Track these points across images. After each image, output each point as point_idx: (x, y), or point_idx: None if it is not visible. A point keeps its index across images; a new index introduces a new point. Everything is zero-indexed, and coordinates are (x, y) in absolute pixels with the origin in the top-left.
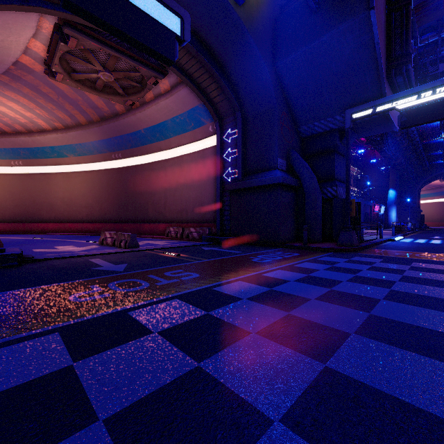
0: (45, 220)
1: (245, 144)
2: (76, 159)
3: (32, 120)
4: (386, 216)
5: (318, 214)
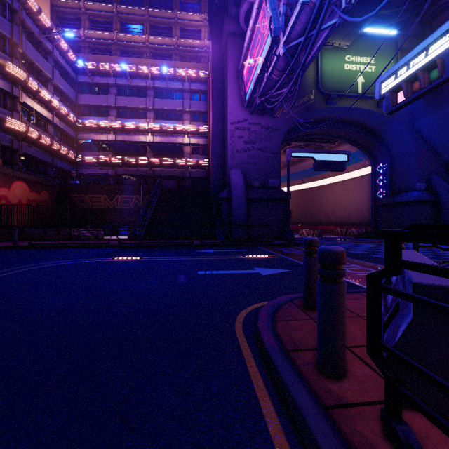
0: None
1: (392, 174)
2: None
3: None
4: None
5: None
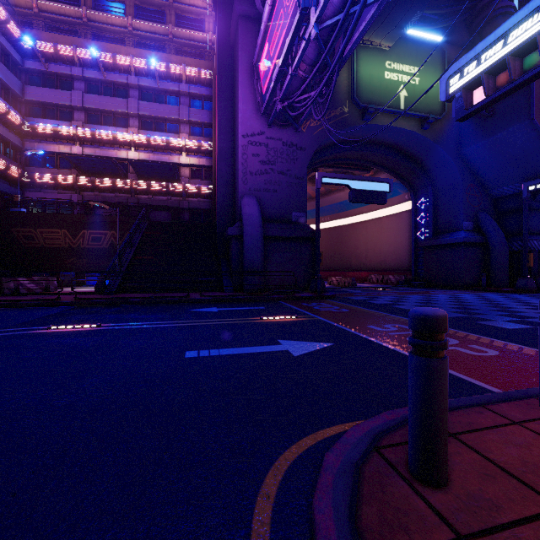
0: None
1: (435, 210)
2: None
3: None
4: None
5: (503, 265)
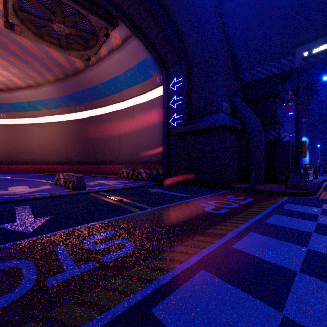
0: (24, 162)
1: (189, 91)
2: (48, 111)
3: (9, 78)
4: None
5: (262, 156)
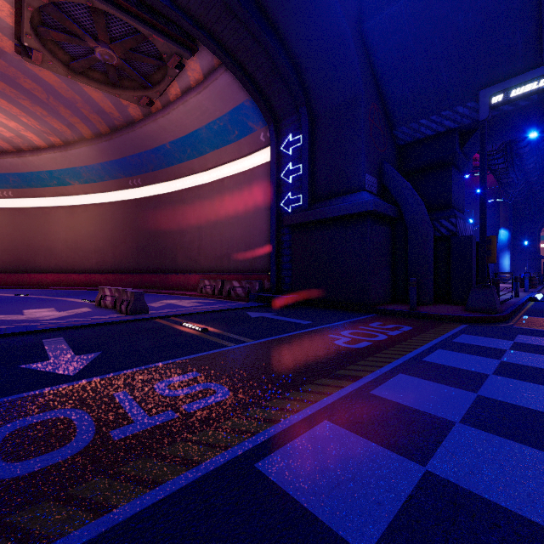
0: (42, 270)
1: (313, 156)
2: (82, 187)
3: (20, 133)
4: (495, 265)
5: (429, 261)
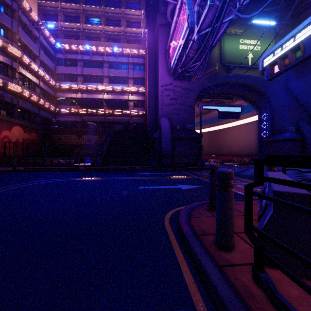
0: None
1: (272, 120)
2: None
3: None
4: None
5: None
